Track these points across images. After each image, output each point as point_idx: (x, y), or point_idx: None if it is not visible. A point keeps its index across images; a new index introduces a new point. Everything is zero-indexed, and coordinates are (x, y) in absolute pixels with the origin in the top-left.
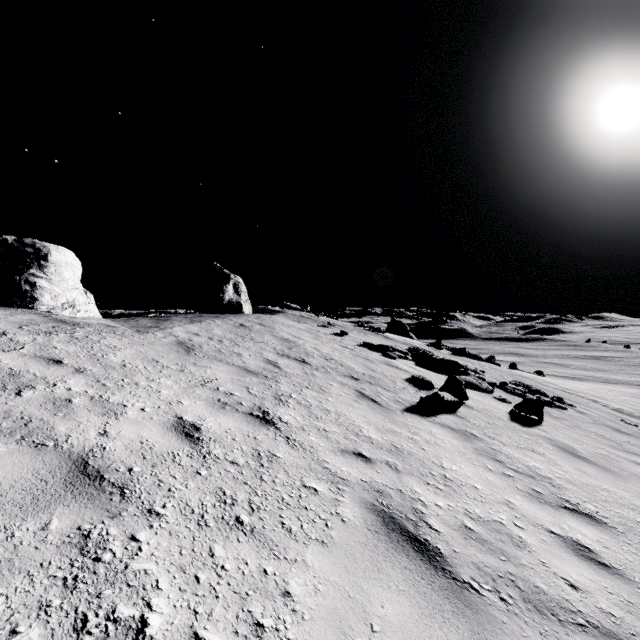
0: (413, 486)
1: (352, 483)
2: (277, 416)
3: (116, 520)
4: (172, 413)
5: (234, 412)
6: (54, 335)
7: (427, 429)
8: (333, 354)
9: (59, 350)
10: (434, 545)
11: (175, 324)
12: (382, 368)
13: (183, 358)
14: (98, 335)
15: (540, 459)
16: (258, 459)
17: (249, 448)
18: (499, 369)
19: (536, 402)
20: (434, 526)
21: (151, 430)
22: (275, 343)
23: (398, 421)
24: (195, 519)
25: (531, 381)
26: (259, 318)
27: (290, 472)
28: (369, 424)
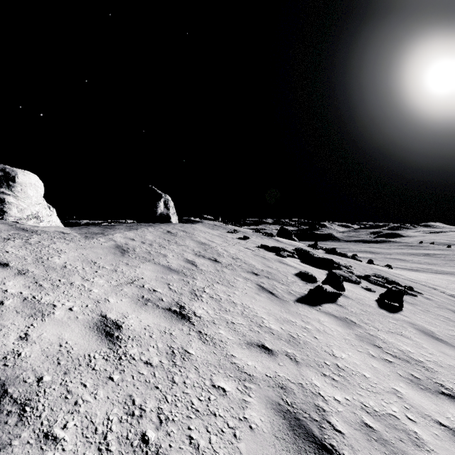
0: (312, 379)
1: (258, 379)
2: (192, 310)
3: (2, 453)
4: (98, 311)
5: (154, 308)
6: (11, 241)
7: (316, 318)
8: (238, 254)
9: (9, 254)
10: (341, 452)
11: (117, 231)
12: (276, 265)
13: (118, 259)
14: (50, 240)
15: (409, 343)
16: (171, 357)
17: (164, 345)
18: (361, 264)
19: (397, 292)
20: (337, 426)
21: (73, 331)
22: (194, 246)
23: (292, 311)
24: (96, 442)
25: (386, 273)
26: (183, 226)
27: (201, 370)
28: (269, 315)
